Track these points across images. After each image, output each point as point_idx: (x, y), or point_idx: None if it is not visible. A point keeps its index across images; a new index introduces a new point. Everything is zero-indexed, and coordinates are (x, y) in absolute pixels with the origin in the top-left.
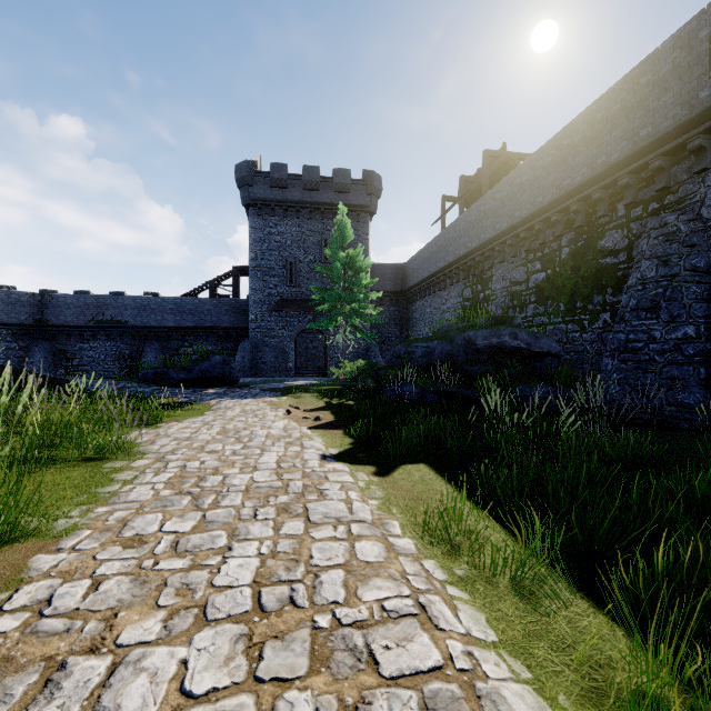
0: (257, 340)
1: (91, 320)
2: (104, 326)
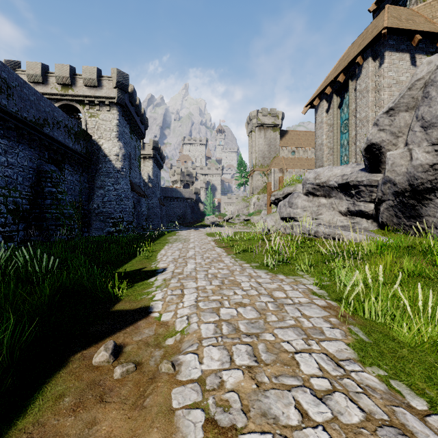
0: None
1: None
2: None
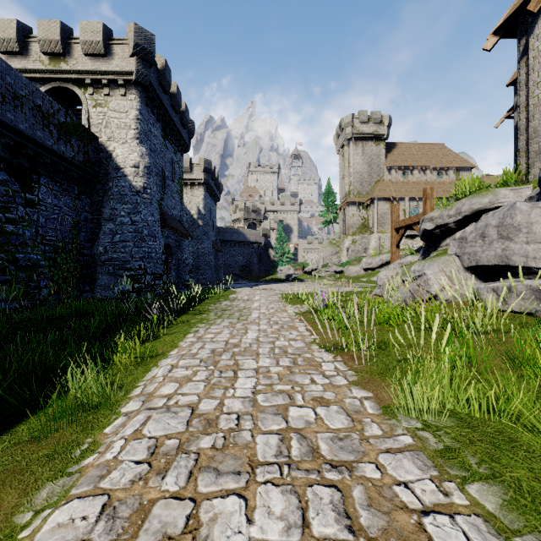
0: None
1: None
2: None
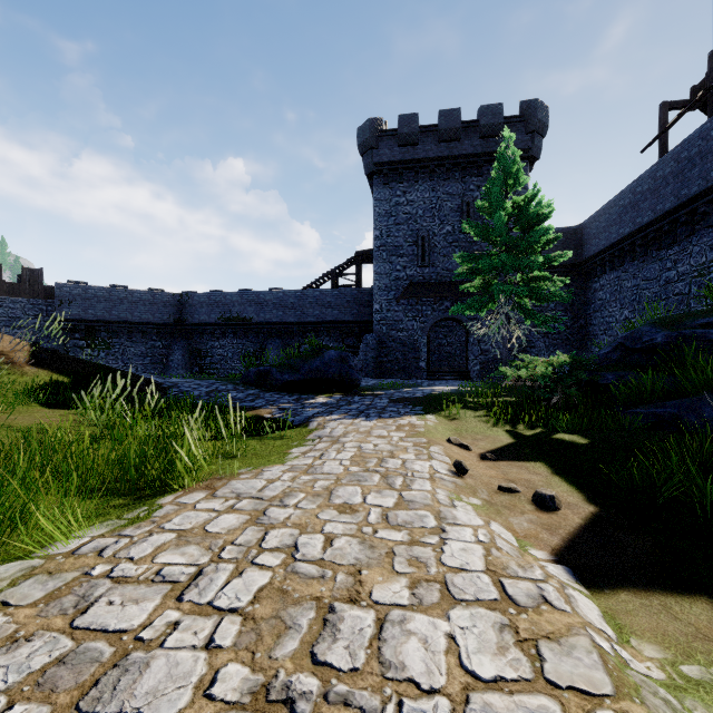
0: (382, 334)
1: (220, 318)
2: (231, 323)
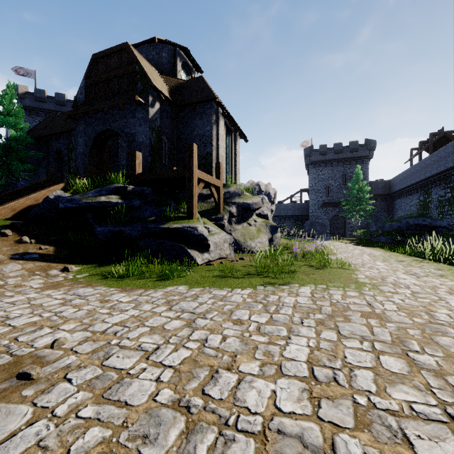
0: (312, 220)
1: None
2: None
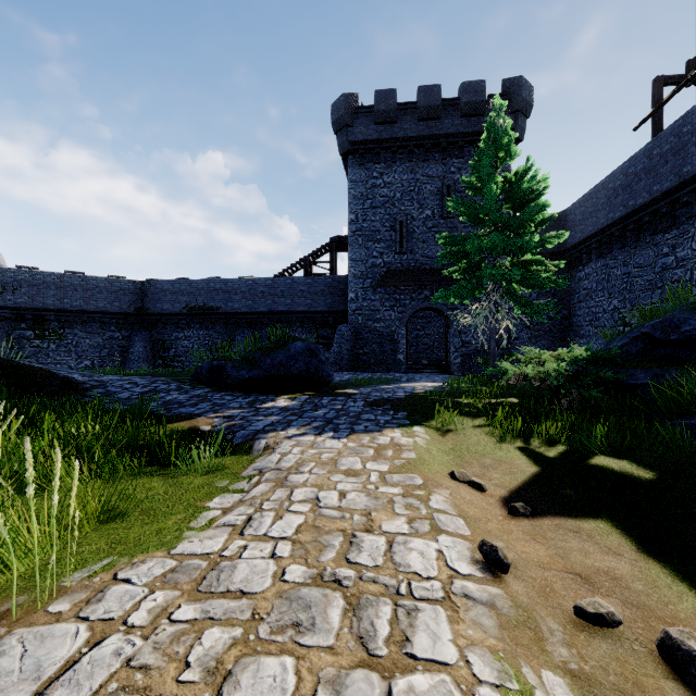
0: (357, 325)
1: (185, 307)
2: (197, 313)
